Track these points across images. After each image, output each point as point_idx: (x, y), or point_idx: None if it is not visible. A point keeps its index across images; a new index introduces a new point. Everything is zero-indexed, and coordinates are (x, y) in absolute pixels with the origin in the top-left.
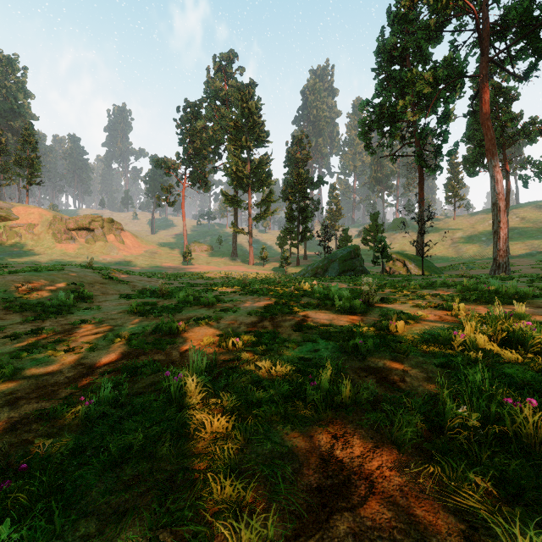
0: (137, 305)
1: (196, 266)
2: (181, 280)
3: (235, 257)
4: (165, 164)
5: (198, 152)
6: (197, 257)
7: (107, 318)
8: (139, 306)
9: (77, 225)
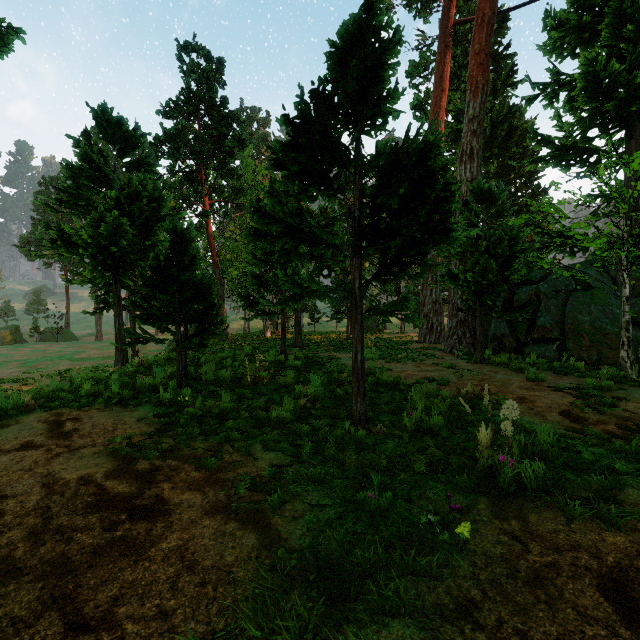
0: None
1: None
2: None
3: None
4: None
5: None
6: None
7: None
8: None
9: None
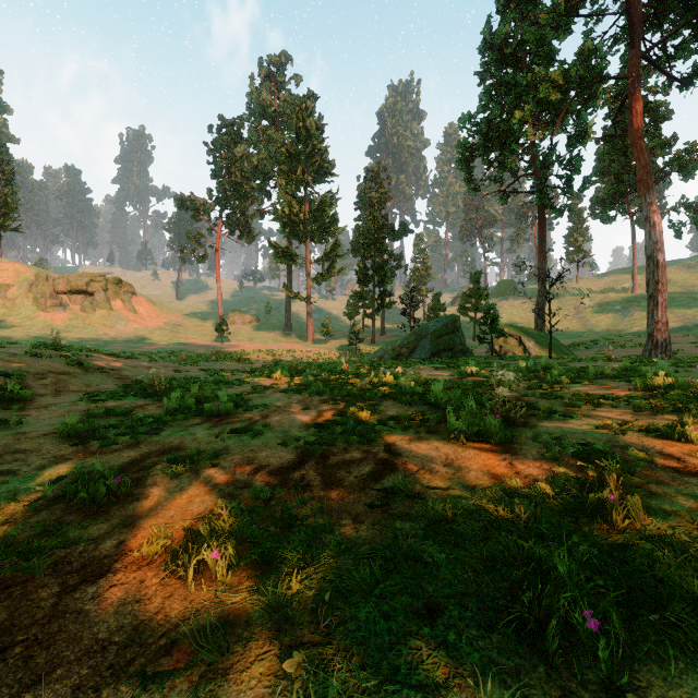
0: (78, 420)
1: (235, 343)
2: (203, 365)
3: (288, 332)
4: (192, 204)
5: (238, 187)
6: (237, 330)
7: (8, 448)
8: (83, 421)
9: (69, 287)
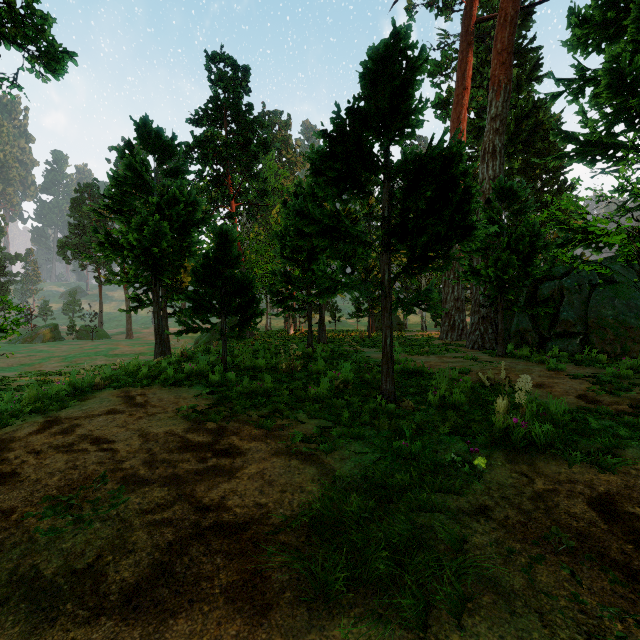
0: None
1: None
2: None
3: None
4: None
5: None
6: None
7: None
8: None
9: None
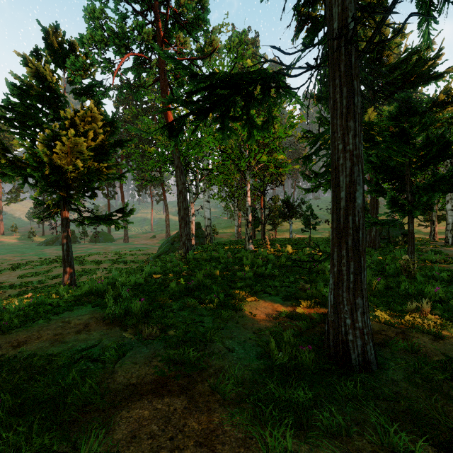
0: None
1: None
2: None
3: None
4: None
5: None
6: None
7: None
8: None
9: None
